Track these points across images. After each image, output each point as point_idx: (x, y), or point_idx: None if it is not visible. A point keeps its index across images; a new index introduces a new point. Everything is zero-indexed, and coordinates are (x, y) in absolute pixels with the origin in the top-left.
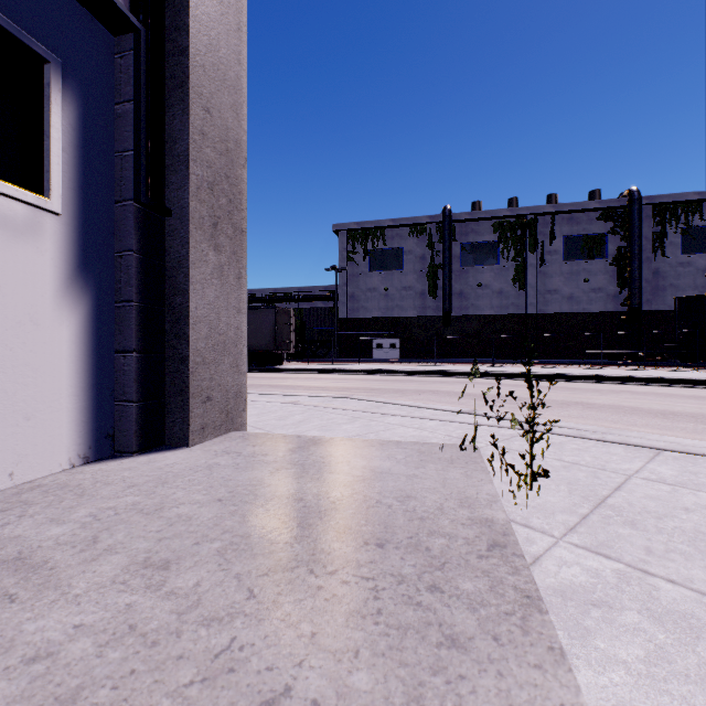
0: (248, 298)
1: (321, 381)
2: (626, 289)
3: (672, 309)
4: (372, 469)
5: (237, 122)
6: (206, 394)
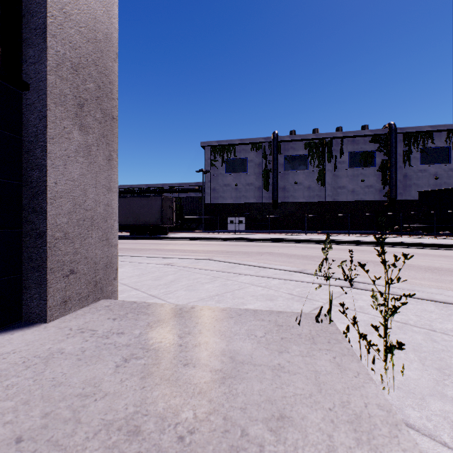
0: (145, 190)
1: (192, 245)
2: (387, 186)
3: (415, 199)
4: (232, 356)
5: (107, 18)
6: (69, 267)
